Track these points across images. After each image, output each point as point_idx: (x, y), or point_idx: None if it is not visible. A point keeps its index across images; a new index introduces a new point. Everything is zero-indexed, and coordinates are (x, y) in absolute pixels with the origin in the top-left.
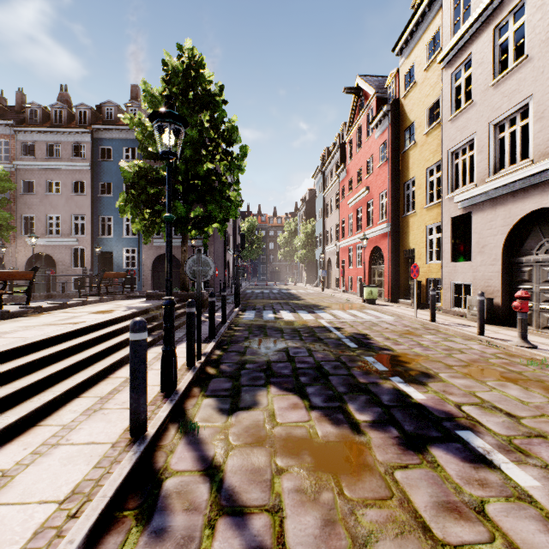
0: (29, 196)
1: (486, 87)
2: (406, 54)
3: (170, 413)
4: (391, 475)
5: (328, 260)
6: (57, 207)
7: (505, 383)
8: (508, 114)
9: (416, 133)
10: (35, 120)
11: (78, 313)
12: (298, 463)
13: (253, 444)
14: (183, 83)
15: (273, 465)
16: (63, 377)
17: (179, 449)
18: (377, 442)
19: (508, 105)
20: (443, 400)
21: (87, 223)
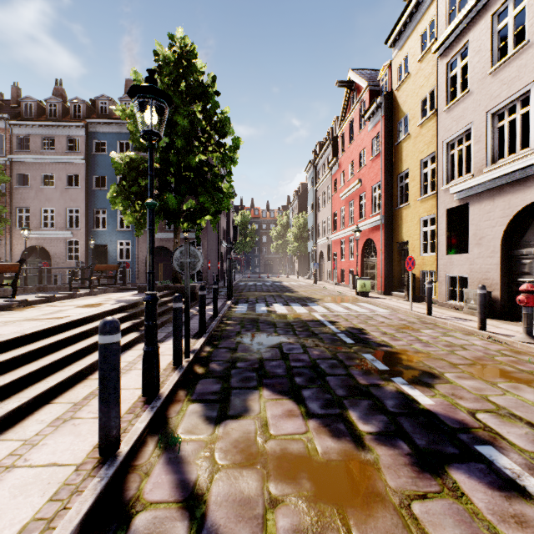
0: (24, 190)
1: (484, 75)
2: (399, 46)
3: (149, 424)
4: (408, 509)
5: (320, 253)
6: (52, 200)
7: (518, 384)
8: (507, 102)
9: (410, 125)
10: (30, 114)
11: (65, 307)
12: (295, 491)
13: (242, 464)
14: (174, 73)
15: (265, 493)
16: (35, 379)
17: (156, 471)
18: (387, 461)
19: (507, 93)
20: (454, 405)
21: (82, 216)
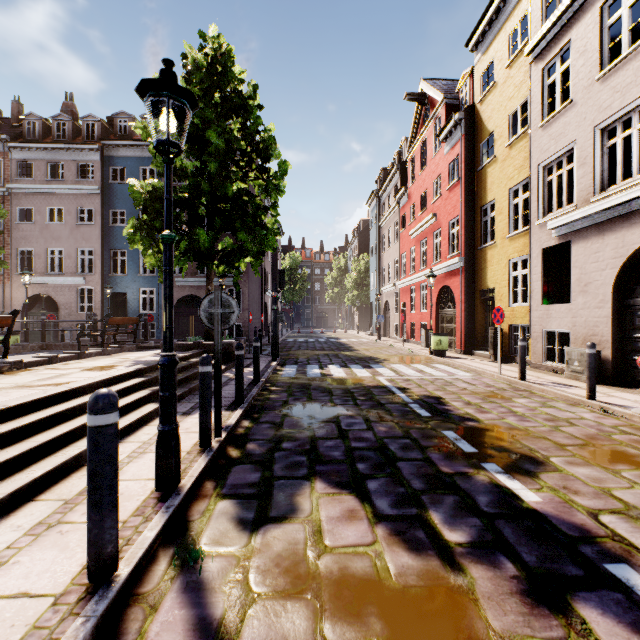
0: (26, 226)
1: (591, 81)
2: (483, 49)
3: (162, 531)
4: None
5: (385, 303)
6: (60, 239)
7: None
8: (620, 114)
9: (496, 145)
10: (34, 135)
11: (68, 370)
12: (360, 636)
13: (287, 592)
14: (206, 81)
15: None
16: (16, 468)
17: (167, 604)
18: (486, 587)
19: (621, 103)
20: (569, 503)
21: (96, 258)
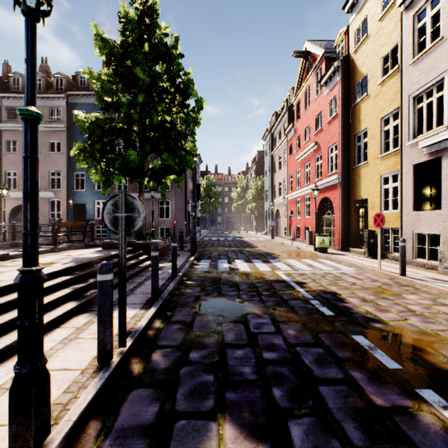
0: (12, 155)
1: None
2: (357, 9)
3: None
4: None
5: (276, 211)
6: None
7: None
8: None
9: (369, 84)
10: (18, 88)
11: (9, 267)
12: None
13: None
14: (136, 30)
15: None
16: None
17: None
18: None
19: None
20: None
21: (63, 178)
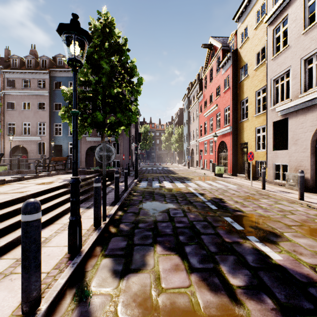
0: (12, 111)
1: (299, 35)
2: (241, 20)
3: (69, 278)
4: None
5: (191, 150)
6: (29, 117)
7: None
8: (315, 51)
9: (248, 69)
10: (15, 65)
11: (28, 184)
12: None
13: None
14: (101, 36)
15: None
16: None
17: None
18: (257, 316)
19: (315, 46)
20: (298, 261)
21: (47, 127)
